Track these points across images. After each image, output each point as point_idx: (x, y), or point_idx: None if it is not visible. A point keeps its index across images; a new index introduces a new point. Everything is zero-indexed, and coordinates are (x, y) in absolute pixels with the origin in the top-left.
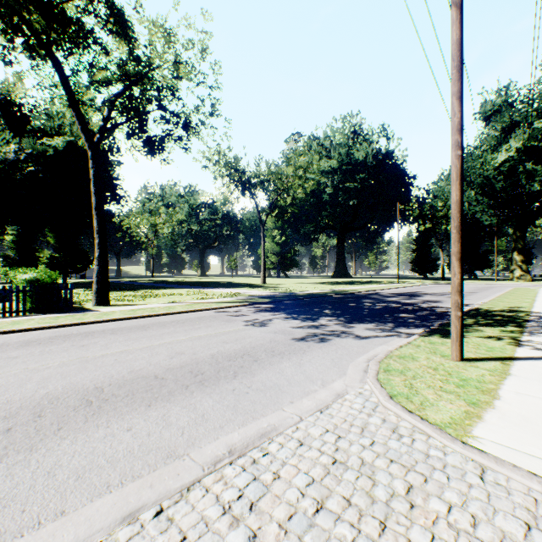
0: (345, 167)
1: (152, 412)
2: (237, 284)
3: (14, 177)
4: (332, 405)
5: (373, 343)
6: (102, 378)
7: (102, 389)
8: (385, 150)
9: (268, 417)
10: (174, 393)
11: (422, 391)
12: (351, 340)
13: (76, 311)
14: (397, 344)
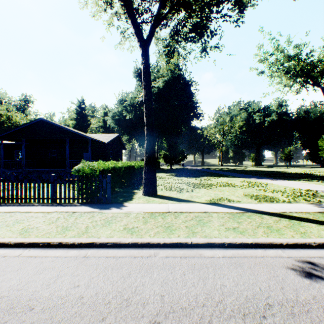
0: None
1: None
2: (297, 174)
3: (143, 111)
4: None
5: None
6: None
7: None
8: None
9: None
10: None
11: None
12: None
13: (108, 203)
14: None
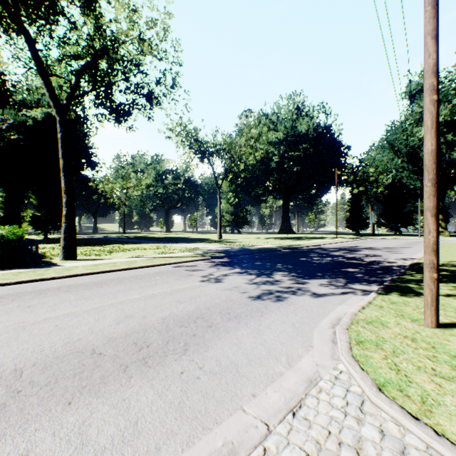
0: (290, 138)
1: (70, 415)
2: (196, 239)
3: None
4: (305, 400)
5: (332, 302)
6: (29, 353)
7: (20, 372)
8: (324, 124)
9: (223, 427)
10: (108, 379)
11: (414, 377)
12: (307, 298)
13: (41, 266)
14: (358, 304)
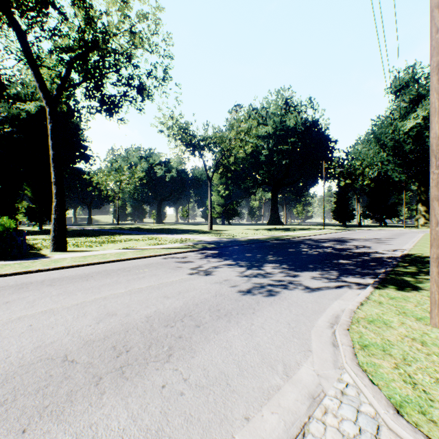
0: (279, 132)
1: None
2: (188, 230)
3: None
4: (310, 426)
5: (327, 297)
6: None
7: None
8: (312, 118)
9: None
10: (76, 395)
11: (435, 394)
12: (301, 292)
13: (29, 258)
14: (356, 300)
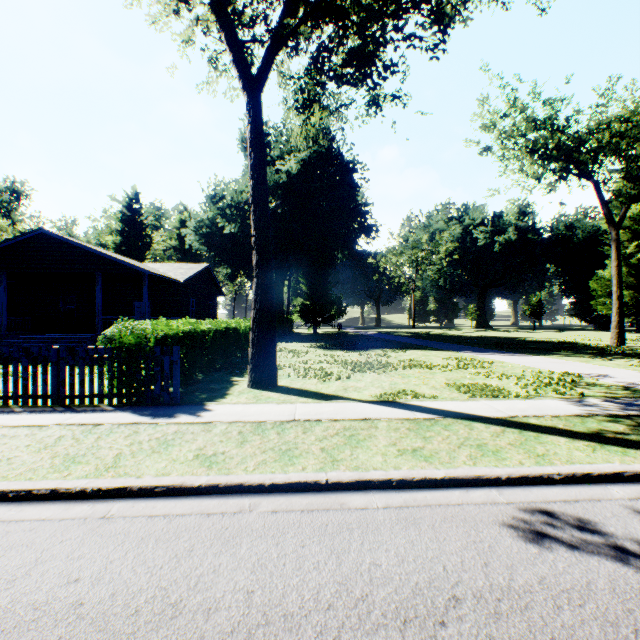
0: None
1: None
2: (550, 344)
3: None
4: None
5: None
6: None
7: None
8: None
9: None
10: None
11: None
12: None
13: (174, 405)
14: None
